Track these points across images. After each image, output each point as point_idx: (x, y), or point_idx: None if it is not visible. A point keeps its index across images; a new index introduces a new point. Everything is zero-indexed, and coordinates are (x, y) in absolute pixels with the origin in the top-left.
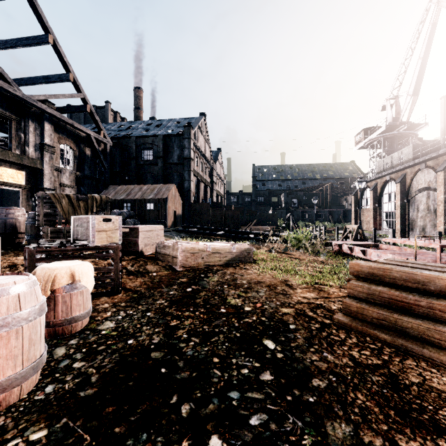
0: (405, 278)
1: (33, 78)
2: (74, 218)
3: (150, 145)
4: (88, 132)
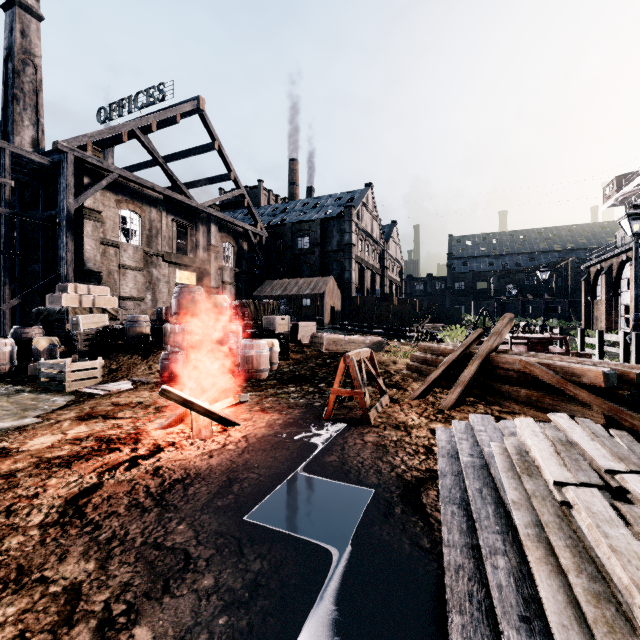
0: (433, 349)
1: (199, 181)
2: (265, 318)
3: (306, 231)
4: (246, 227)
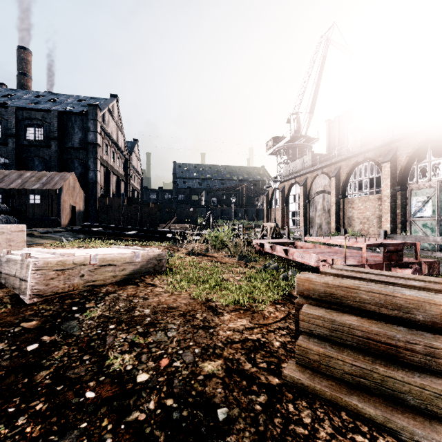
0: (378, 301)
1: None
2: None
3: (38, 121)
4: None
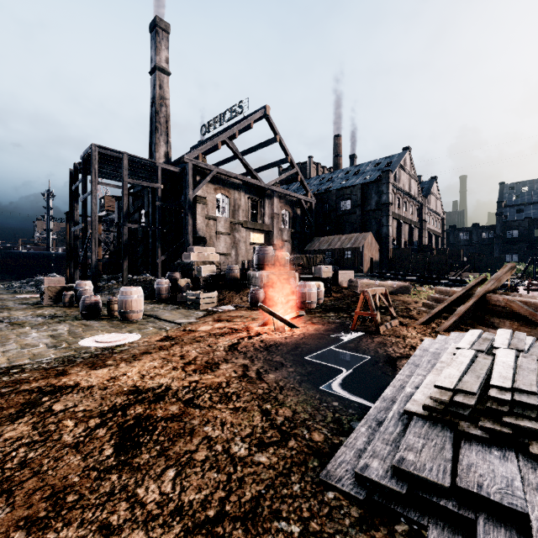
0: (445, 292)
1: (265, 166)
2: (314, 267)
3: (348, 195)
4: (299, 197)
